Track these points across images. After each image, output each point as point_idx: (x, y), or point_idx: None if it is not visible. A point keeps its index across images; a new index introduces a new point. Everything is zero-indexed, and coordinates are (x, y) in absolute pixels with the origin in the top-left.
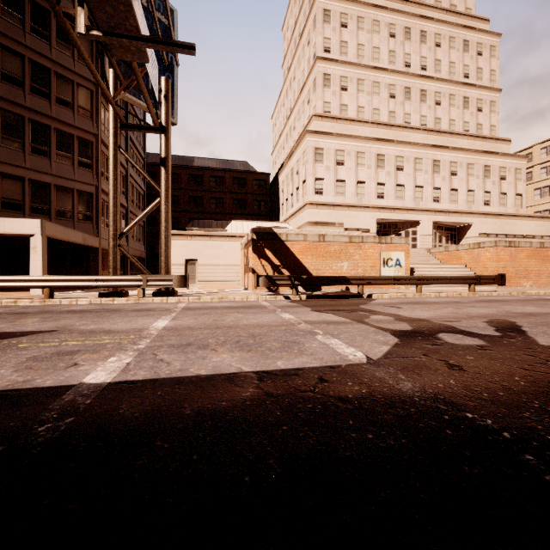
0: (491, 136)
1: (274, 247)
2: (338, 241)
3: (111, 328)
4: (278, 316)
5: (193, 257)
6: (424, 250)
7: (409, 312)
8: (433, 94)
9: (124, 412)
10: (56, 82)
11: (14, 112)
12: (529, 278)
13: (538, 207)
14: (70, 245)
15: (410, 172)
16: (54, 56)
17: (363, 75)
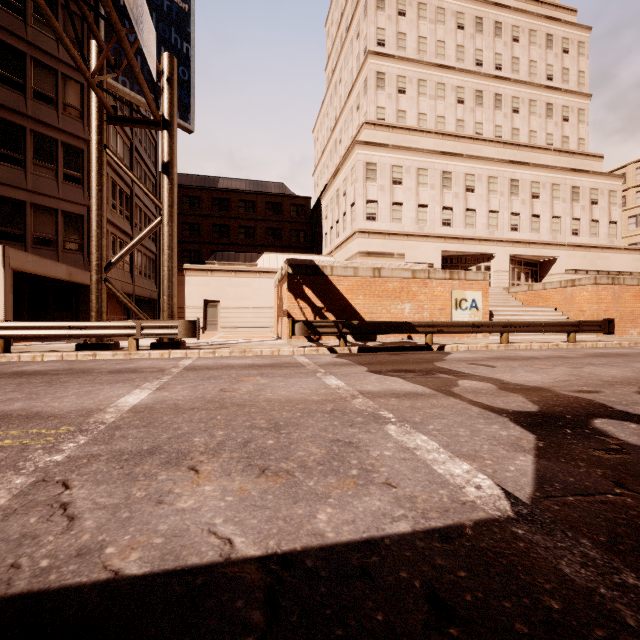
0: (579, 151)
1: (315, 283)
2: (397, 276)
3: (43, 409)
4: (321, 382)
5: (215, 298)
6: (501, 289)
7: (510, 374)
8: (510, 99)
9: None
10: (33, 70)
11: None
12: (637, 323)
13: (633, 238)
14: (54, 282)
15: (482, 194)
16: (31, 36)
17: (425, 74)
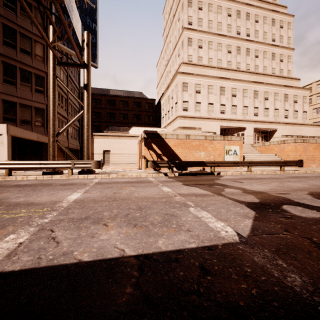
0: (288, 76)
1: (158, 142)
2: (198, 138)
3: (34, 201)
4: (160, 189)
5: (108, 149)
6: (249, 145)
7: (250, 186)
8: (254, 51)
9: None
10: (20, 38)
11: None
12: (315, 162)
13: (315, 119)
14: (30, 141)
15: (240, 97)
16: (19, 22)
17: (212, 39)
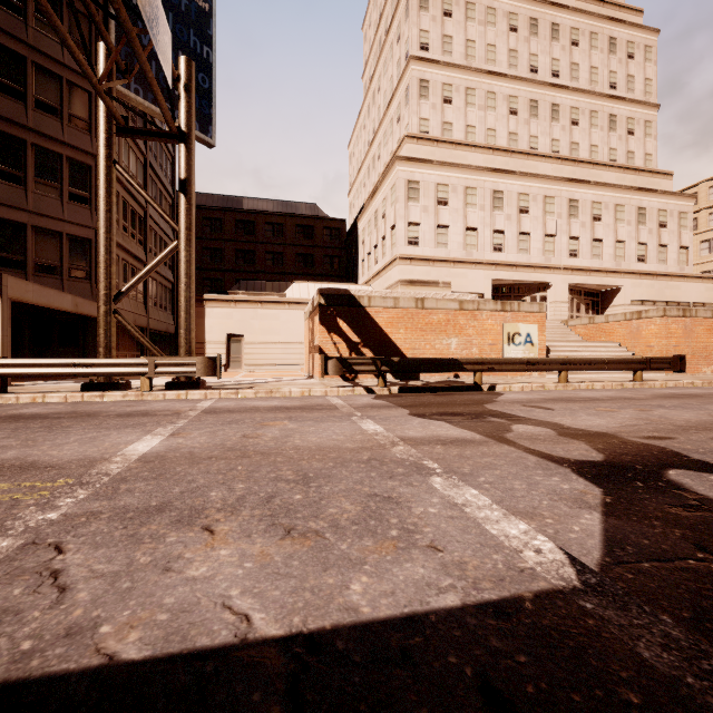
0: (646, 168)
1: (351, 315)
2: (443, 307)
3: (40, 458)
4: (356, 427)
5: (238, 331)
6: (559, 322)
7: (571, 418)
8: (568, 109)
9: None
10: (35, 76)
11: None
12: (711, 360)
13: (706, 266)
14: (59, 314)
15: (538, 215)
16: (32, 39)
17: (474, 82)
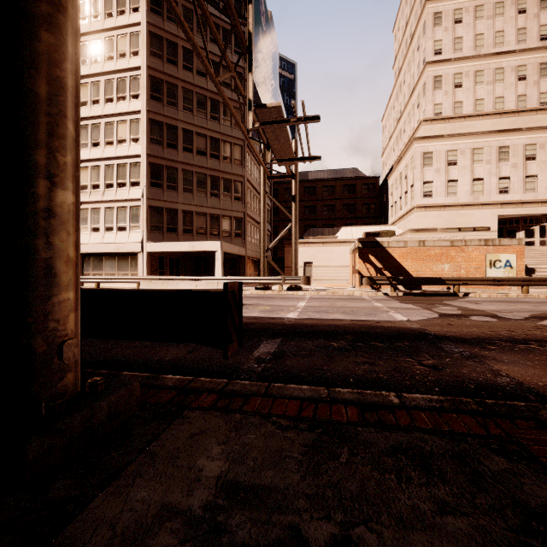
0: None
1: (377, 253)
2: (438, 245)
3: (279, 304)
4: (371, 304)
5: (310, 260)
6: None
7: (479, 306)
8: None
9: (306, 322)
10: (222, 146)
11: (202, 172)
12: None
13: None
14: (229, 254)
15: (545, 159)
16: (221, 130)
17: (482, 65)
